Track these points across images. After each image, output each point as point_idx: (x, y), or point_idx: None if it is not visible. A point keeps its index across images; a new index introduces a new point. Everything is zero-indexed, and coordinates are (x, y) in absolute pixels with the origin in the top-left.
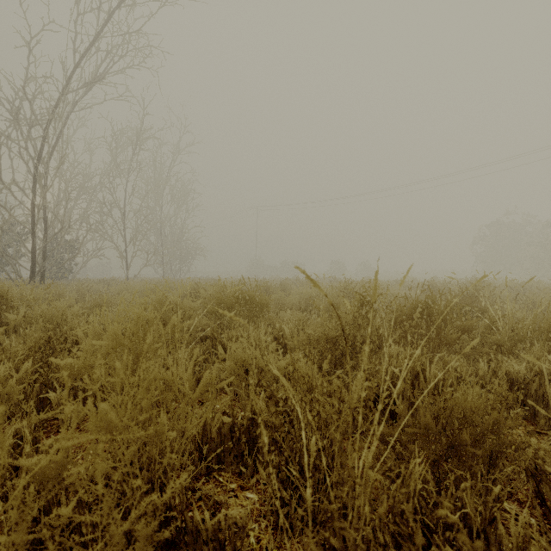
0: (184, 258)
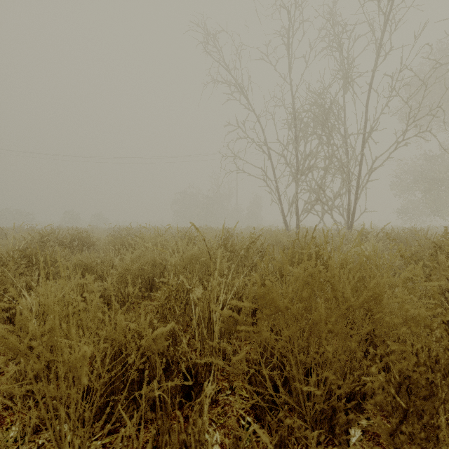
0: None
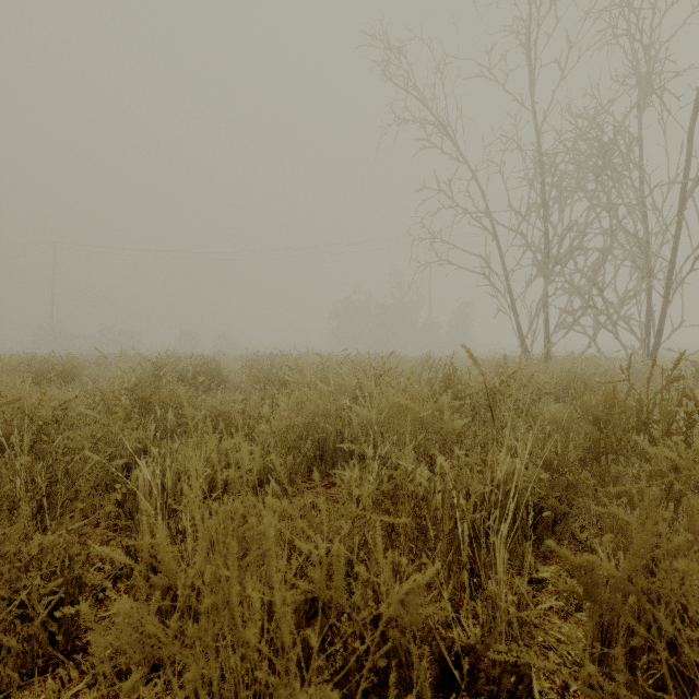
0: None
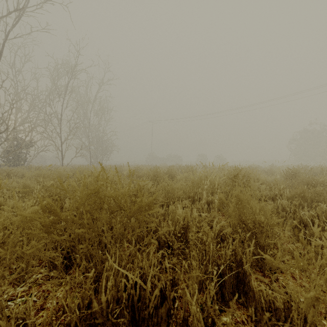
0: (105, 152)
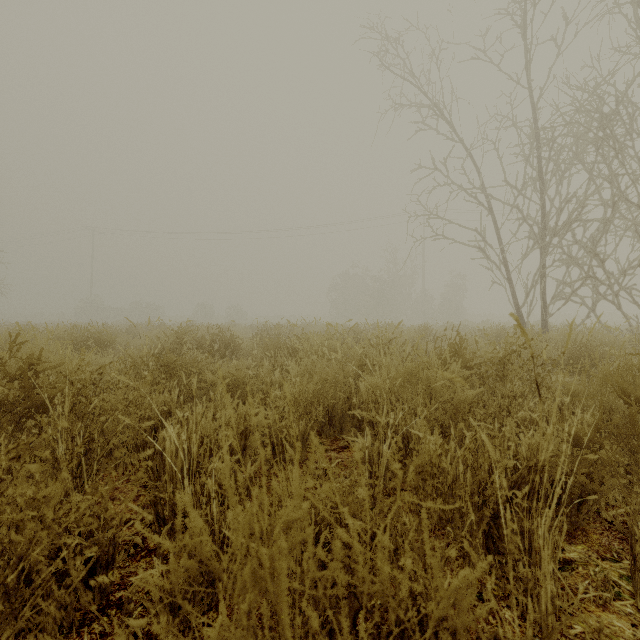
0: None
